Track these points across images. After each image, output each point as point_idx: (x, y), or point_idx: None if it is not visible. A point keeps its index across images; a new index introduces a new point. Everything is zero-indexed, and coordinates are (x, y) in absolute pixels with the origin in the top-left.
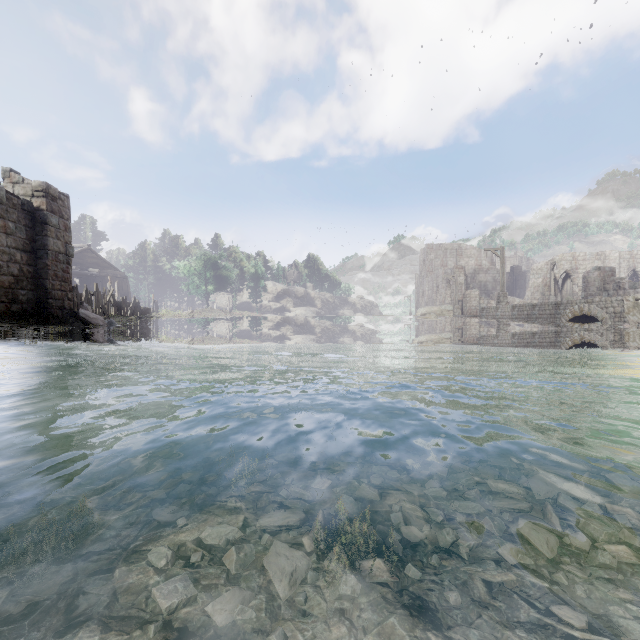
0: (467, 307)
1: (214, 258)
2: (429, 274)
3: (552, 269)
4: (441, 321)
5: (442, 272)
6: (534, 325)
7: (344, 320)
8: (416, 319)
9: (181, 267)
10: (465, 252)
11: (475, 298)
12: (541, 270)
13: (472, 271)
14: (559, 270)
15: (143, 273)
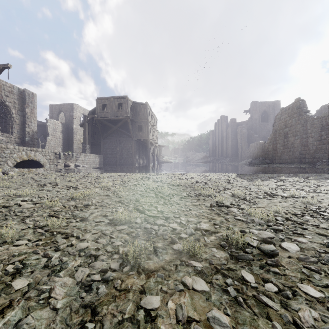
0: None
1: None
2: None
3: None
4: None
5: None
6: None
7: None
8: None
9: None
10: None
11: None
12: None
13: None
14: None
15: None
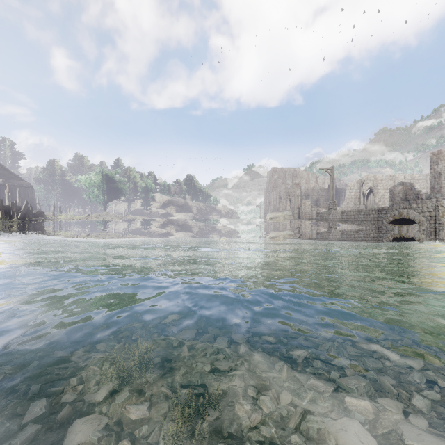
0: (303, 213)
1: (110, 173)
2: (274, 189)
3: (361, 186)
4: (288, 223)
5: (284, 187)
6: (360, 226)
7: (213, 222)
8: (268, 221)
9: (82, 180)
10: (298, 174)
11: (308, 206)
12: (353, 186)
13: (303, 188)
14: (365, 187)
15: (51, 184)
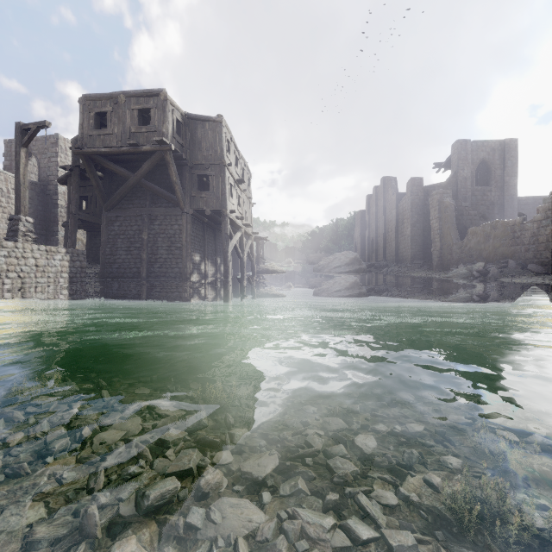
0: None
1: None
2: None
3: None
4: None
5: None
6: None
7: None
8: None
9: None
10: None
11: None
12: None
13: None
14: None
15: None
